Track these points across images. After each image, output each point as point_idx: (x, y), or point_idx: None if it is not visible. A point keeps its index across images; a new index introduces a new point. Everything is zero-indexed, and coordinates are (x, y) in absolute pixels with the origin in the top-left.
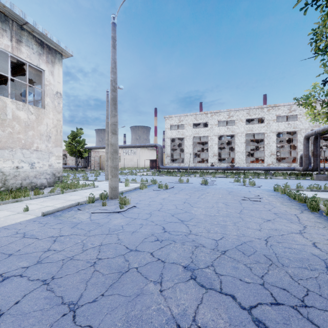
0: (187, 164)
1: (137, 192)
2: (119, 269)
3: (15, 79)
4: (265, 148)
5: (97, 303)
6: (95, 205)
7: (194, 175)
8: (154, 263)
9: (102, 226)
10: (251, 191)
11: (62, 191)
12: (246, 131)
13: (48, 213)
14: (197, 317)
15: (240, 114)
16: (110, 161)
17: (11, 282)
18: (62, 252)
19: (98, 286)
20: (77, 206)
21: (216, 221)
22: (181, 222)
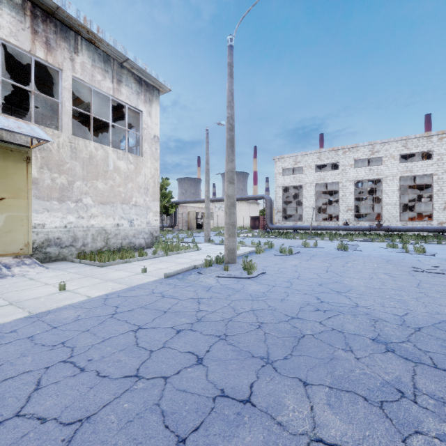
0: (307, 223)
1: (254, 257)
2: (292, 334)
3: (116, 124)
4: (435, 197)
5: (290, 360)
6: (215, 269)
7: (319, 237)
8: (330, 332)
9: (240, 291)
10: (422, 260)
11: (166, 253)
12: (401, 173)
13: (170, 275)
14: (417, 386)
15: (390, 147)
16: (227, 216)
17: (188, 334)
18: (216, 314)
19: (279, 346)
20: (194, 270)
21: (387, 295)
22: (337, 293)
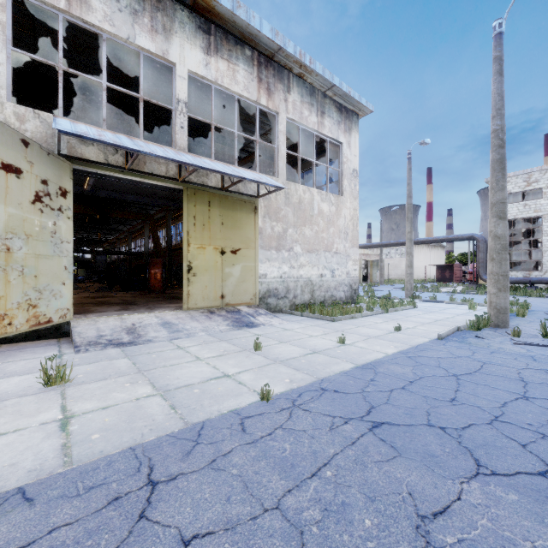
0: None
1: (521, 320)
2: None
3: (318, 163)
4: None
5: None
6: (493, 333)
7: None
8: None
9: None
10: None
11: (385, 310)
12: None
13: (442, 337)
14: None
15: None
16: (495, 264)
17: None
18: None
19: None
20: (461, 333)
21: None
22: None
